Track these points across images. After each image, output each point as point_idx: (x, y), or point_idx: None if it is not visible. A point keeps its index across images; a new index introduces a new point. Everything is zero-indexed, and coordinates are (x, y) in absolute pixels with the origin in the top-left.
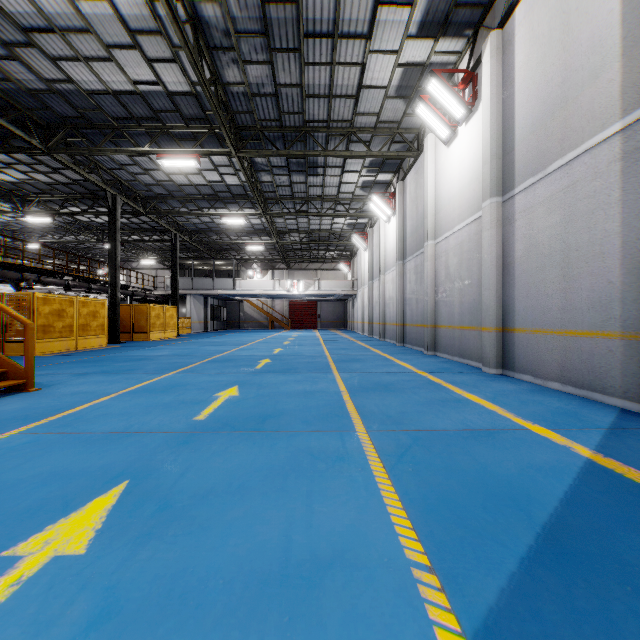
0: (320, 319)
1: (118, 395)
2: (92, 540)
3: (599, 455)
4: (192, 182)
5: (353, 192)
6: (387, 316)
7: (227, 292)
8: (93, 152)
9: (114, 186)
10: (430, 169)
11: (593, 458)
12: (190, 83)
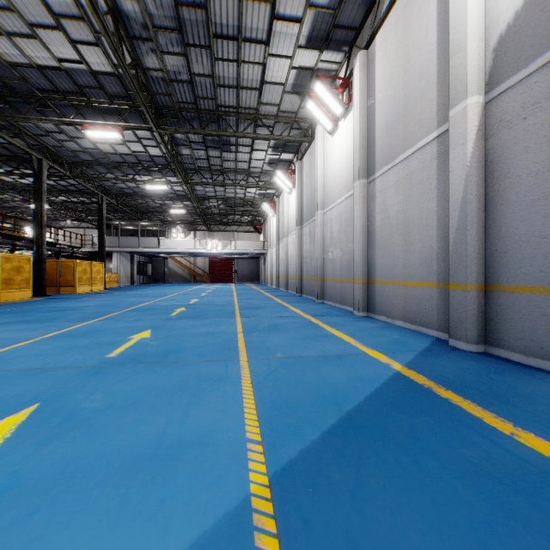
0: (237, 274)
1: (39, 340)
2: (3, 445)
3: (406, 368)
4: (117, 151)
5: (262, 167)
6: (289, 271)
7: (152, 250)
8: (18, 119)
9: (40, 150)
10: (319, 153)
11: (401, 370)
12: (113, 65)
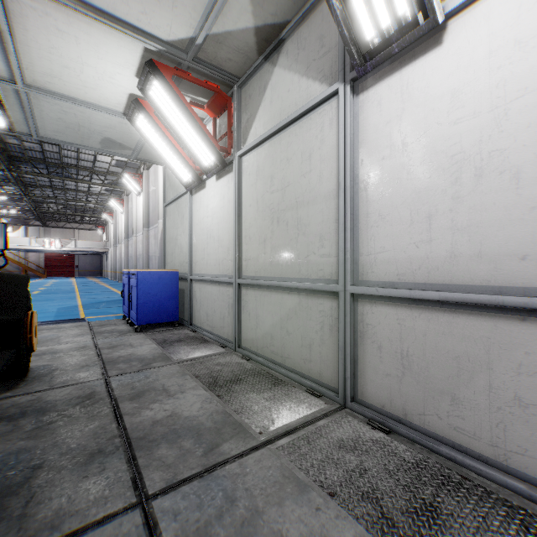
0: (78, 269)
1: None
2: None
3: None
4: None
5: (100, 191)
6: (122, 268)
7: None
8: None
9: None
10: (134, 202)
11: None
12: None
